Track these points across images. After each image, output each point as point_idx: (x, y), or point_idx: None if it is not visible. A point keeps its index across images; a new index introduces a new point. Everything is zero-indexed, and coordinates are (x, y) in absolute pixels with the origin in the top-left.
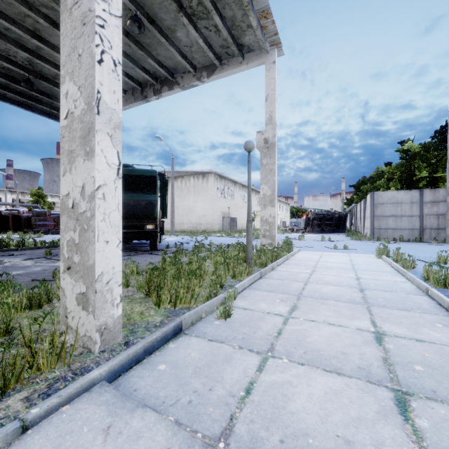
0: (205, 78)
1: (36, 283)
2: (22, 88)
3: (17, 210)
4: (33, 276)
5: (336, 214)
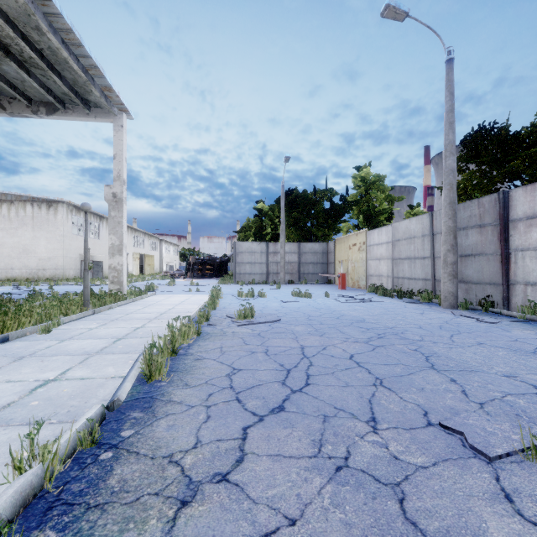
0: (43, 114)
1: None
2: None
3: None
4: None
5: (218, 259)
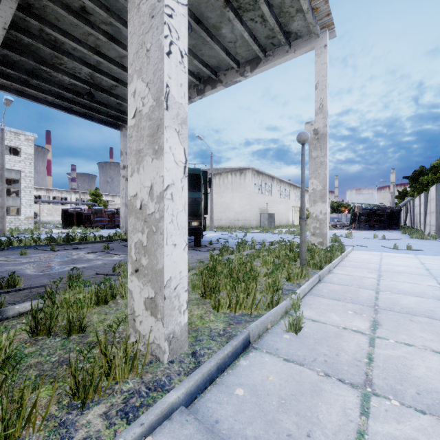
0: (248, 72)
1: (100, 277)
2: (85, 101)
3: (80, 208)
4: (96, 270)
5: (387, 209)
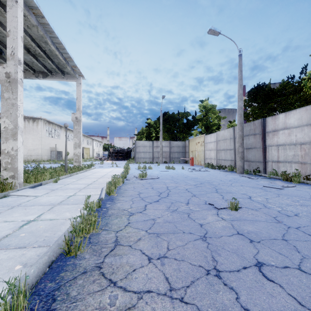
0: (41, 77)
1: None
2: None
3: None
4: None
5: (125, 150)
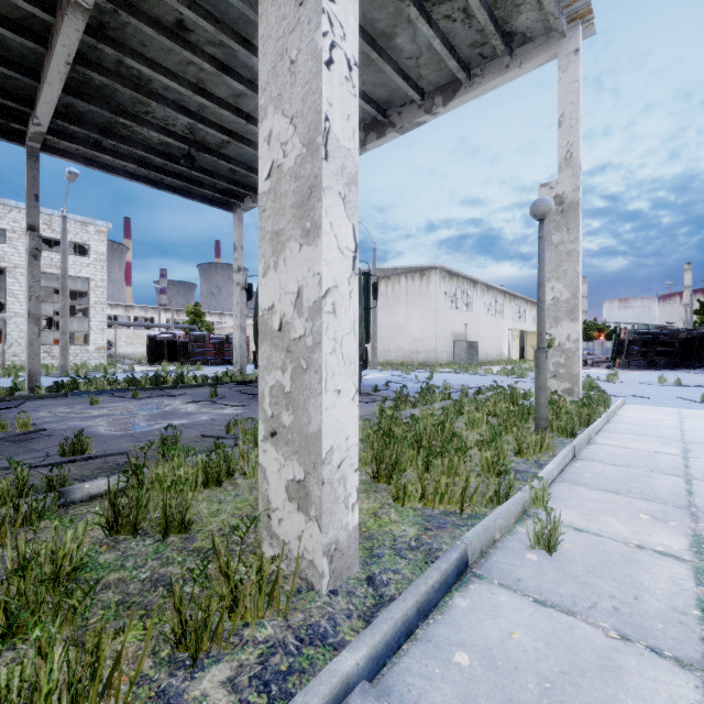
0: (439, 107)
1: (207, 441)
2: (182, 168)
3: (173, 333)
4: (200, 429)
5: (681, 332)
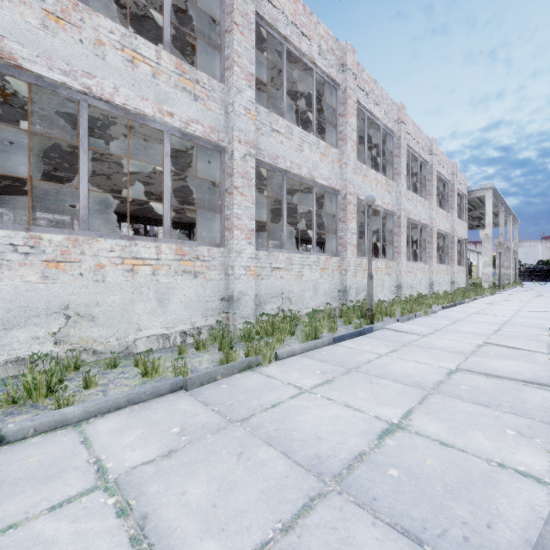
0: None
1: None
2: None
3: None
4: None
5: (544, 267)
